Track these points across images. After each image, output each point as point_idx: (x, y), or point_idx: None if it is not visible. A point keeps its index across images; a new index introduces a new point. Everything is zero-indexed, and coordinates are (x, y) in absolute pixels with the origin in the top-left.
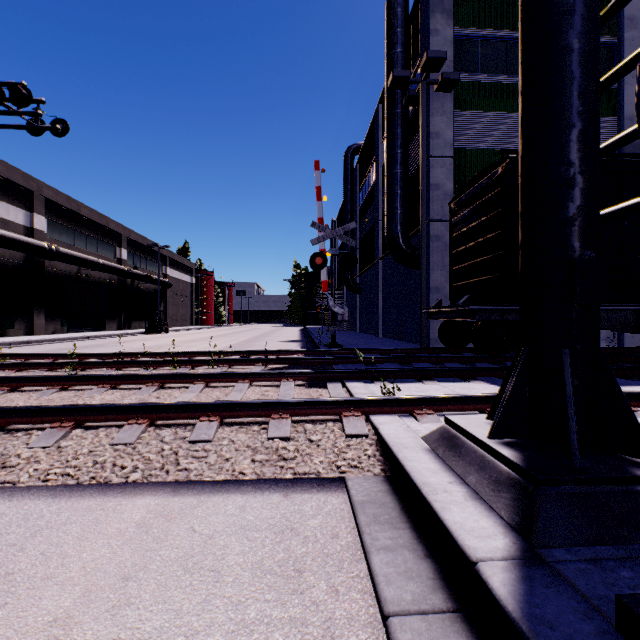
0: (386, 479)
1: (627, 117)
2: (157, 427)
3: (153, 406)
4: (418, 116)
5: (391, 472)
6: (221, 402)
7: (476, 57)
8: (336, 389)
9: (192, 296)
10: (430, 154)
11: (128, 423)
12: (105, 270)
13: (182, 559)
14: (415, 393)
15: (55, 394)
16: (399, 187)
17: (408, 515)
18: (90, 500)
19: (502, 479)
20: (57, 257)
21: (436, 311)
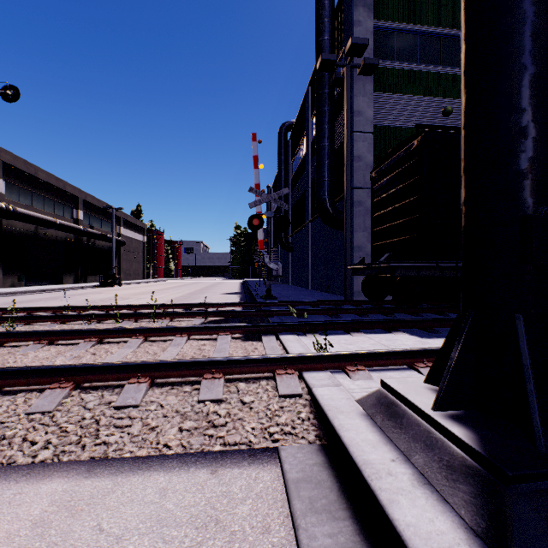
0: (321, 447)
1: None
2: (83, 390)
3: (79, 368)
4: (343, 97)
5: (326, 438)
6: (152, 362)
7: (392, 47)
8: (270, 342)
9: (144, 253)
10: (353, 130)
11: (50, 387)
12: (62, 229)
13: None
14: (345, 346)
15: None
16: (327, 158)
17: (347, 498)
18: None
19: (456, 465)
20: (14, 216)
21: (360, 267)
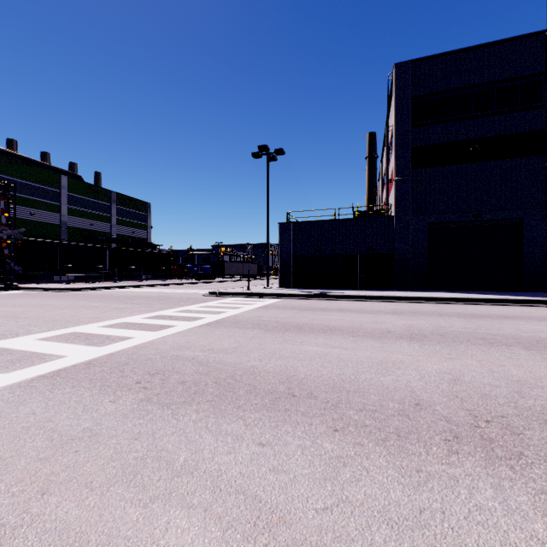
0: None
1: (63, 215)
2: None
3: None
4: None
5: None
6: None
7: None
8: None
9: None
10: None
11: None
12: None
13: None
14: None
15: None
16: None
17: None
18: None
19: None
20: None
21: None
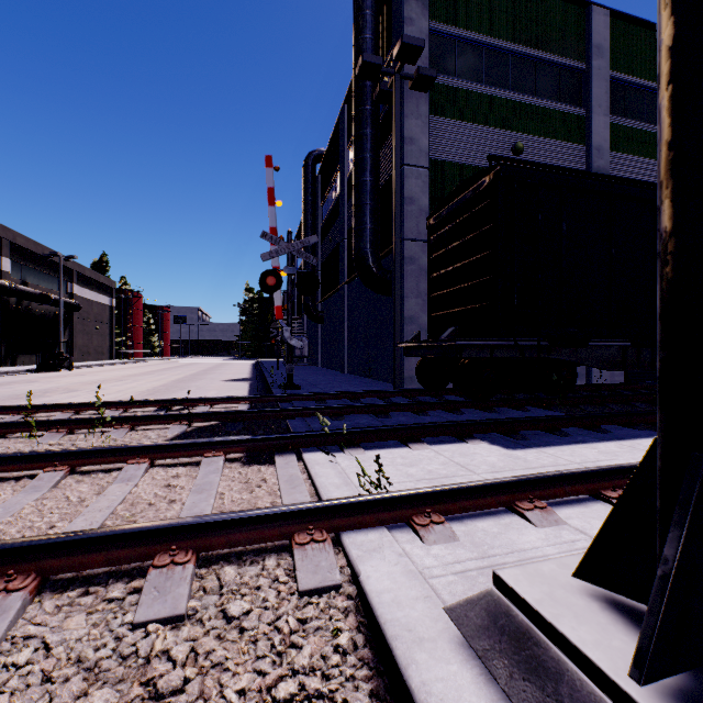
0: None
1: (595, 147)
2: None
3: None
4: (390, 118)
5: (391, 700)
6: (45, 540)
7: (453, 59)
8: (288, 467)
9: (112, 322)
10: (404, 162)
11: None
12: None
13: None
14: (403, 469)
15: None
16: (369, 198)
17: None
18: None
19: None
20: None
21: (414, 346)
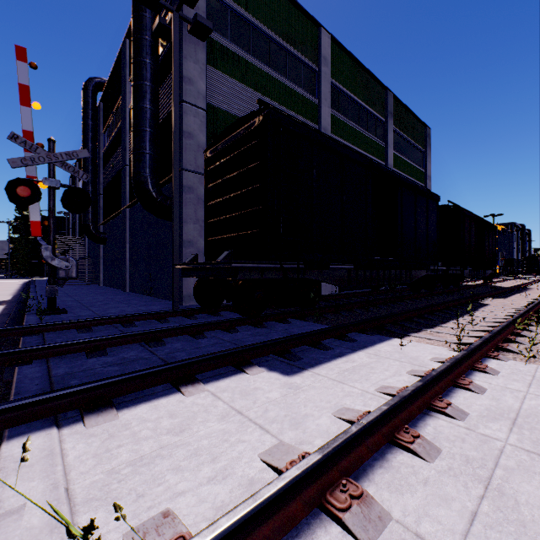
0: None
1: (323, 128)
2: None
3: None
4: (170, 58)
5: None
6: None
7: (226, 24)
8: None
9: None
10: (183, 98)
11: None
12: None
13: None
14: (169, 443)
15: None
16: (148, 125)
17: None
18: None
19: None
20: None
21: (192, 267)
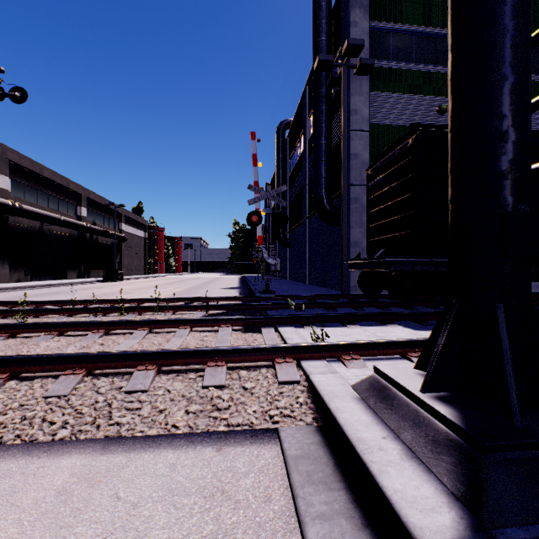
0: (318, 429)
1: None
2: (94, 377)
3: (91, 356)
4: (340, 96)
5: (323, 421)
6: (159, 351)
7: (388, 47)
8: (269, 334)
9: (145, 249)
10: (350, 128)
11: (64, 374)
12: (66, 225)
13: (99, 538)
14: (341, 337)
15: (1, 342)
16: (324, 156)
17: (342, 472)
18: (11, 462)
19: (440, 439)
20: (20, 213)
21: (356, 262)
